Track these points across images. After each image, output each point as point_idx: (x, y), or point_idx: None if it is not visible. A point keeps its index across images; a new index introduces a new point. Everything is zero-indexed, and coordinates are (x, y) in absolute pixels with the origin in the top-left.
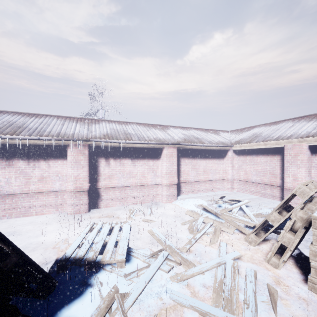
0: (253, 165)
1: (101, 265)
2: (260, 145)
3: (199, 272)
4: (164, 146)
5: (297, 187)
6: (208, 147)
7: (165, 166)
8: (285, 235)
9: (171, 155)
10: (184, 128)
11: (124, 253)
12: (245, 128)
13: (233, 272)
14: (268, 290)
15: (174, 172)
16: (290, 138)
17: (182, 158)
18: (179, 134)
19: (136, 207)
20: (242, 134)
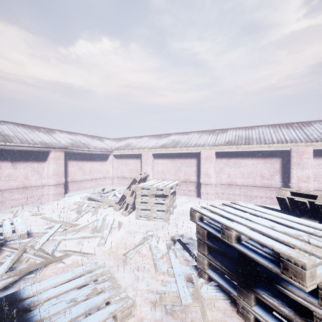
0: (126, 165)
1: (3, 243)
2: (130, 152)
3: (84, 226)
4: (51, 150)
5: (135, 175)
6: (93, 152)
7: (52, 167)
8: (128, 198)
9: (58, 158)
10: (70, 132)
11: (24, 230)
12: (123, 138)
13: (102, 221)
14: (118, 222)
15: (62, 173)
16: (144, 149)
17: (69, 161)
18: (66, 139)
19: (19, 209)
20: (120, 143)
